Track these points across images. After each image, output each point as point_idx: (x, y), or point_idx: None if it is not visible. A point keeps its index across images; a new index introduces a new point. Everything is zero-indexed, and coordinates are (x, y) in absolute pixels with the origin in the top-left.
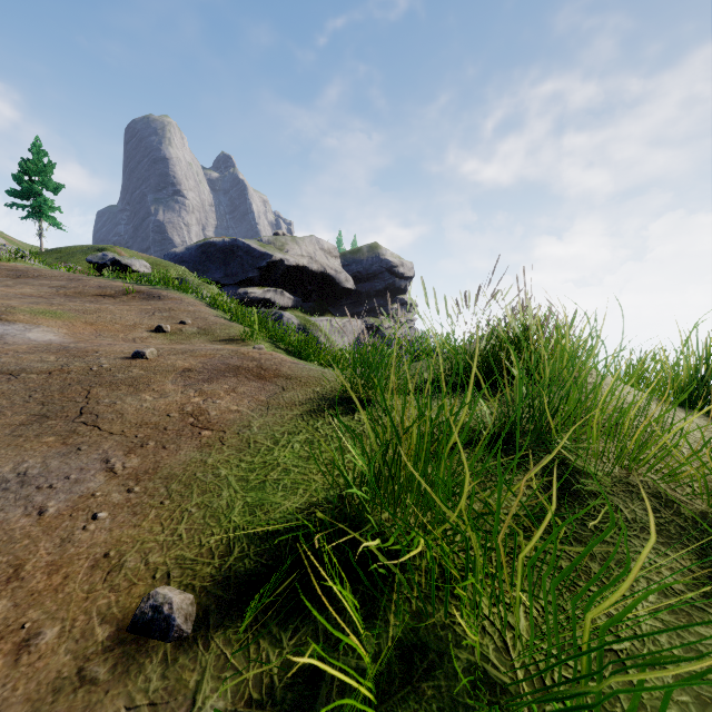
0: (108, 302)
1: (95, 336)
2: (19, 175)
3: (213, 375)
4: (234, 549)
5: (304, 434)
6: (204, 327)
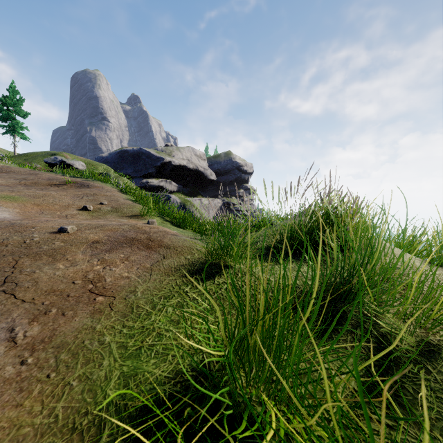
0: (53, 189)
1: (39, 214)
2: (0, 106)
3: (113, 246)
4: (104, 431)
5: (176, 298)
6: (115, 207)
